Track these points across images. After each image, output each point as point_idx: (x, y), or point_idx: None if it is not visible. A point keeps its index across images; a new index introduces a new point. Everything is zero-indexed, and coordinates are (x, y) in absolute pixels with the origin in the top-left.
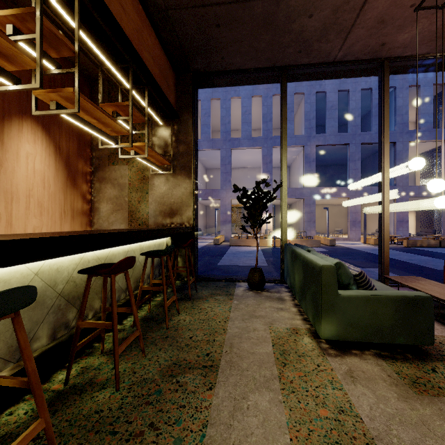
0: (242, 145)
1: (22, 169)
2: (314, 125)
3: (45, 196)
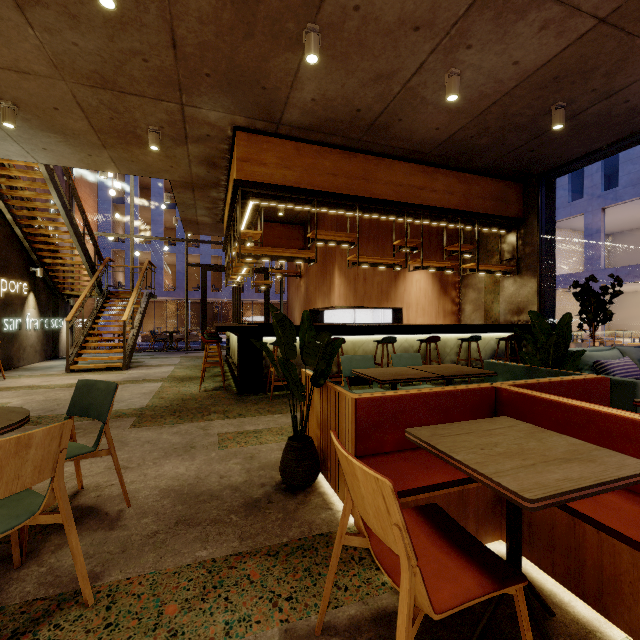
0: None
1: (414, 289)
2: None
3: (426, 303)
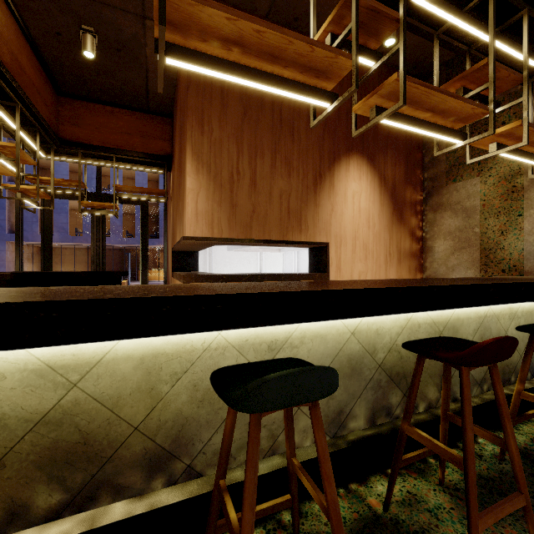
0: None
1: (349, 210)
2: None
3: (369, 237)
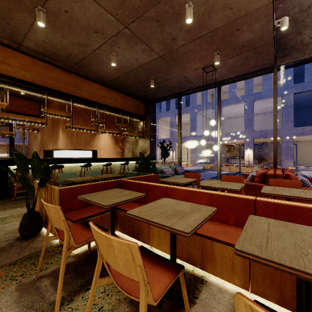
0: (229, 103)
1: (103, 142)
2: (291, 77)
3: (108, 148)
